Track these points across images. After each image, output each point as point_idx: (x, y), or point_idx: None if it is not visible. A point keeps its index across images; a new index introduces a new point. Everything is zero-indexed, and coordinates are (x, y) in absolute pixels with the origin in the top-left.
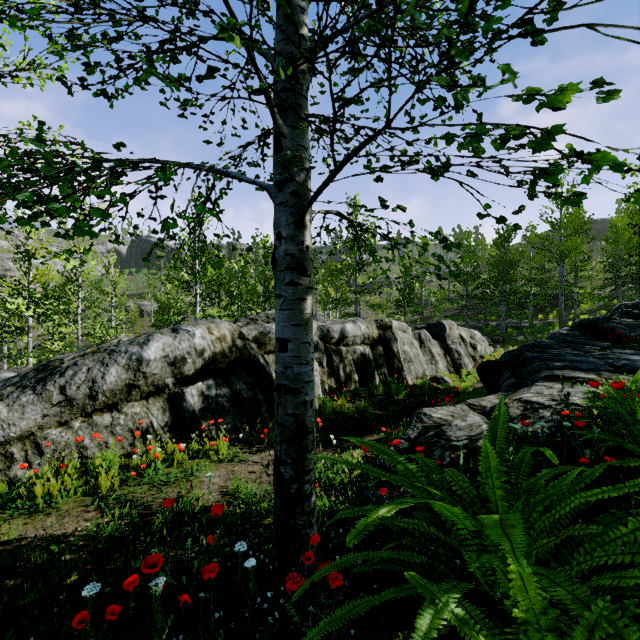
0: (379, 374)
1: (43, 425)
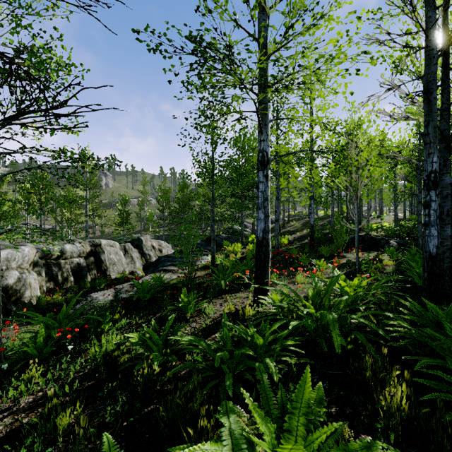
0: (91, 274)
1: None
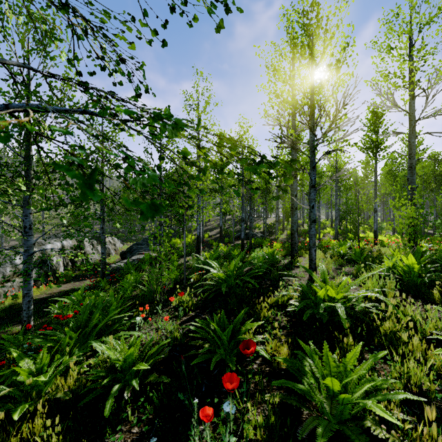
0: (79, 261)
1: None
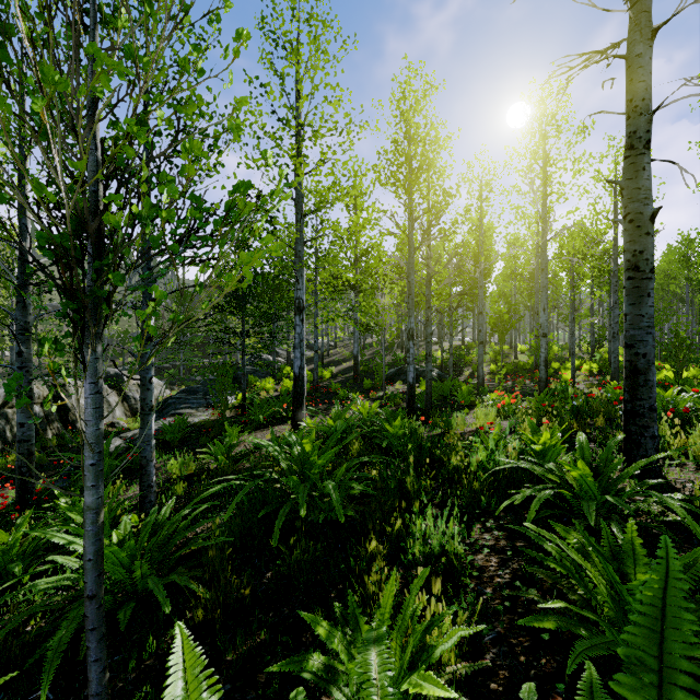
0: (52, 429)
1: None
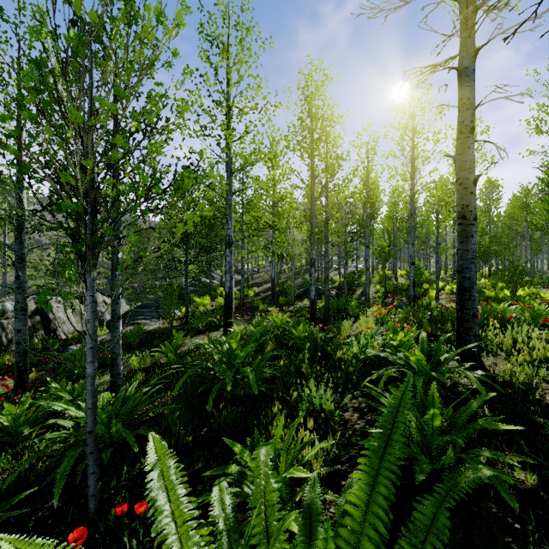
0: (38, 335)
1: None
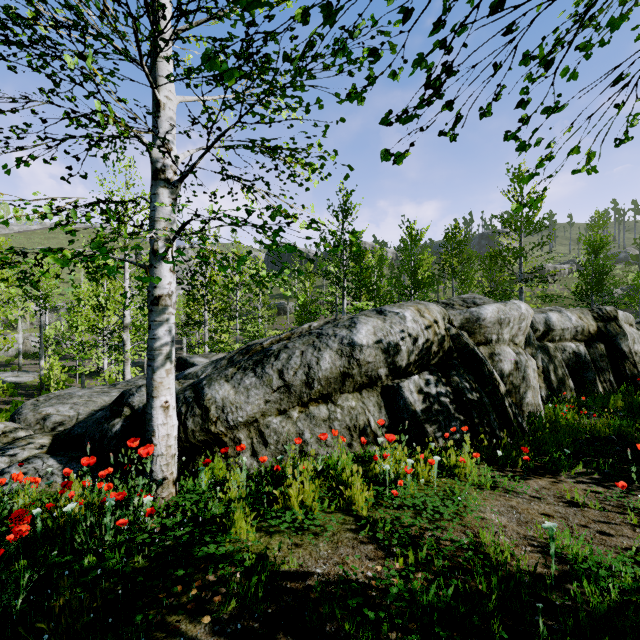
0: (601, 381)
1: (265, 412)
